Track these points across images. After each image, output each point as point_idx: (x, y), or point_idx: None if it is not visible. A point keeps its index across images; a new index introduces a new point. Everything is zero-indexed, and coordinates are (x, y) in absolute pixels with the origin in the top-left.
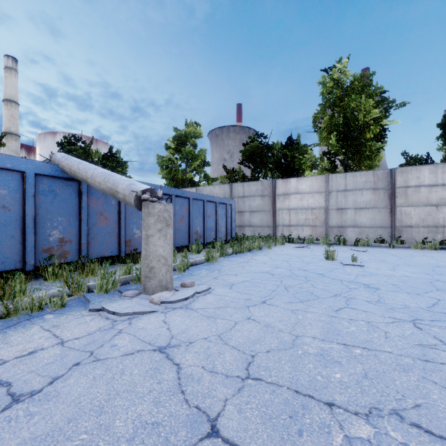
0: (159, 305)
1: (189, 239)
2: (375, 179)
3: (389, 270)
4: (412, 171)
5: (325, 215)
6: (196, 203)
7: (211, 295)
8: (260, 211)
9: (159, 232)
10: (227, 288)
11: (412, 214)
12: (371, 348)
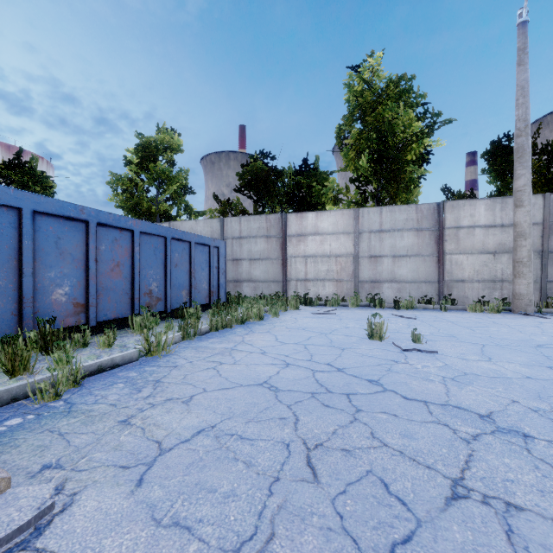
0: None
1: (132, 305)
2: (419, 216)
3: (485, 361)
4: (465, 206)
5: (353, 265)
6: (150, 241)
7: None
8: (265, 259)
9: None
10: (127, 484)
11: (464, 264)
12: None
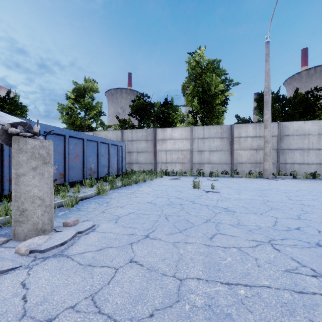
0: (26, 256)
1: (83, 175)
2: (222, 131)
3: (237, 195)
4: (243, 127)
5: (190, 155)
6: (90, 144)
7: (94, 233)
8: (145, 152)
9: (33, 170)
10: (113, 222)
11: (243, 155)
12: (252, 285)
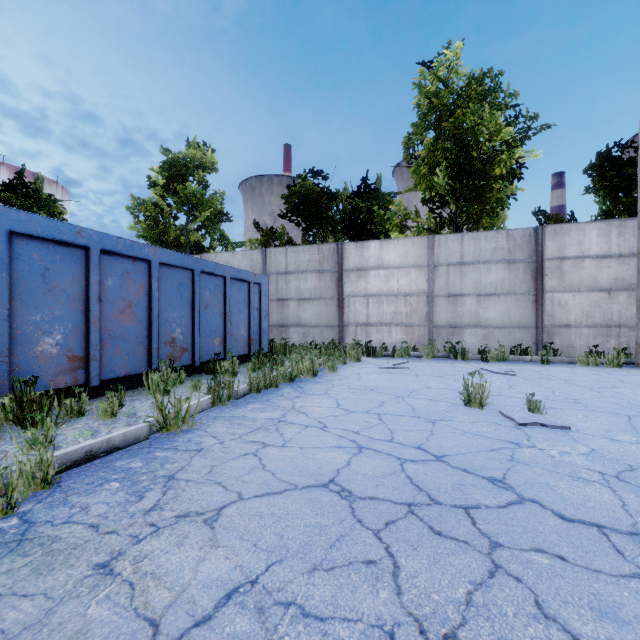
0: None
1: (149, 357)
2: (511, 245)
3: None
4: (571, 231)
5: (427, 306)
6: (172, 276)
7: None
8: (317, 299)
9: None
10: None
11: (570, 304)
12: None
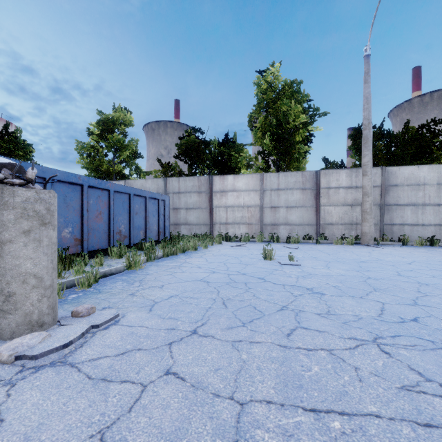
0: (10, 364)
1: (109, 240)
2: (304, 180)
3: (325, 269)
4: (333, 173)
5: (260, 213)
6: (120, 197)
7: (117, 327)
8: (197, 208)
9: (24, 235)
10: (145, 310)
11: (333, 212)
12: (352, 412)
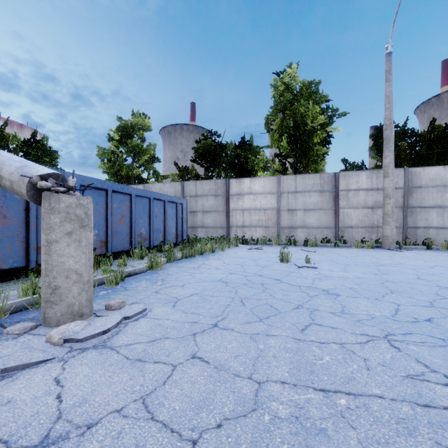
0: (60, 346)
1: (130, 242)
2: (322, 182)
3: (342, 272)
4: (352, 175)
5: (277, 216)
6: (140, 201)
7: (146, 319)
8: (214, 211)
9: (67, 236)
10: (169, 306)
11: (352, 215)
12: (357, 393)
